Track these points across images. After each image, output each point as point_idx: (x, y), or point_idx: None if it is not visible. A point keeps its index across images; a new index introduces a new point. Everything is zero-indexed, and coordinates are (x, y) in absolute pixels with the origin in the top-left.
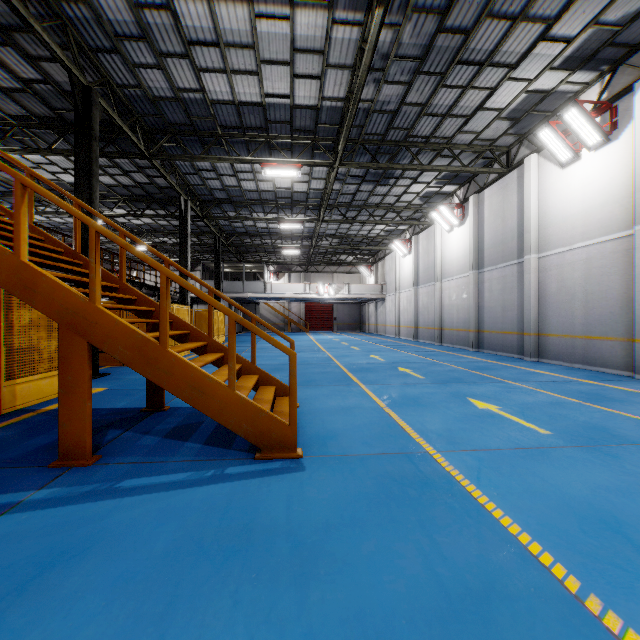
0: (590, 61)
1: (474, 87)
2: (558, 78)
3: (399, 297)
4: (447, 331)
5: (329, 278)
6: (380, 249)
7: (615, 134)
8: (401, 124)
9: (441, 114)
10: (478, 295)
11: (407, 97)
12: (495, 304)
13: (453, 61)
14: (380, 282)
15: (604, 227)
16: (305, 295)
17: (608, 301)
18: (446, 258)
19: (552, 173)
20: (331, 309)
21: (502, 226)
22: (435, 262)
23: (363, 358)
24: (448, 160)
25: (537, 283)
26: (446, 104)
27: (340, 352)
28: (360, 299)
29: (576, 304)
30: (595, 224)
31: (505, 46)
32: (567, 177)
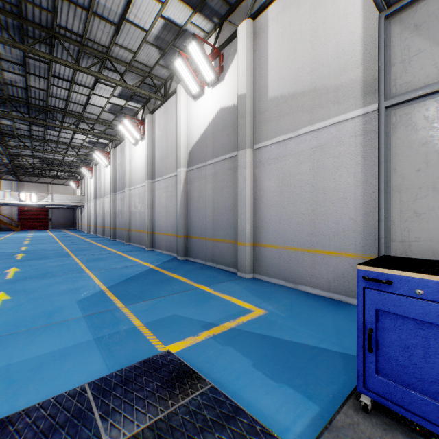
0: (133, 99)
1: (75, 91)
2: (123, 101)
3: (90, 205)
4: (106, 228)
5: (44, 187)
6: (76, 171)
7: (145, 136)
8: (37, 97)
9: (64, 99)
10: (115, 207)
11: (30, 83)
12: (120, 213)
13: (49, 74)
14: (83, 194)
15: (143, 179)
16: (6, 201)
17: (144, 214)
18: (106, 183)
19: (133, 147)
20: (46, 212)
21: (121, 170)
22: (101, 185)
23: (10, 249)
24: (90, 125)
25: (129, 203)
26: (63, 95)
27: (1, 246)
28: (65, 205)
29: (138, 215)
30: (141, 177)
31: (79, 78)
32: (136, 151)
